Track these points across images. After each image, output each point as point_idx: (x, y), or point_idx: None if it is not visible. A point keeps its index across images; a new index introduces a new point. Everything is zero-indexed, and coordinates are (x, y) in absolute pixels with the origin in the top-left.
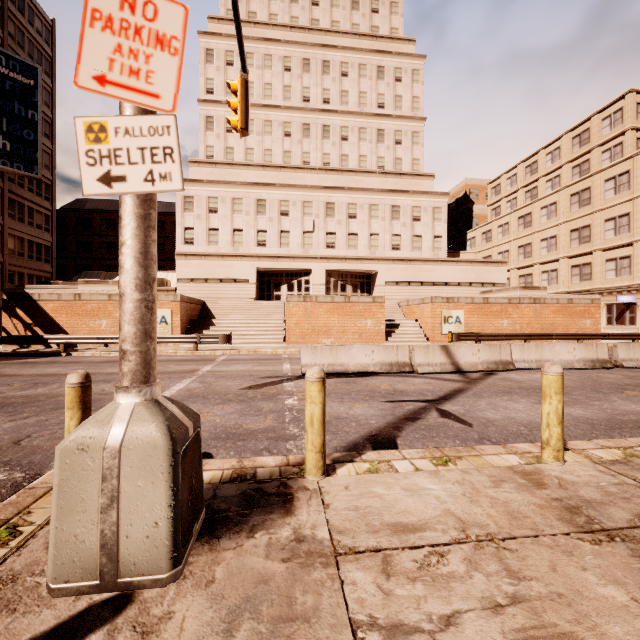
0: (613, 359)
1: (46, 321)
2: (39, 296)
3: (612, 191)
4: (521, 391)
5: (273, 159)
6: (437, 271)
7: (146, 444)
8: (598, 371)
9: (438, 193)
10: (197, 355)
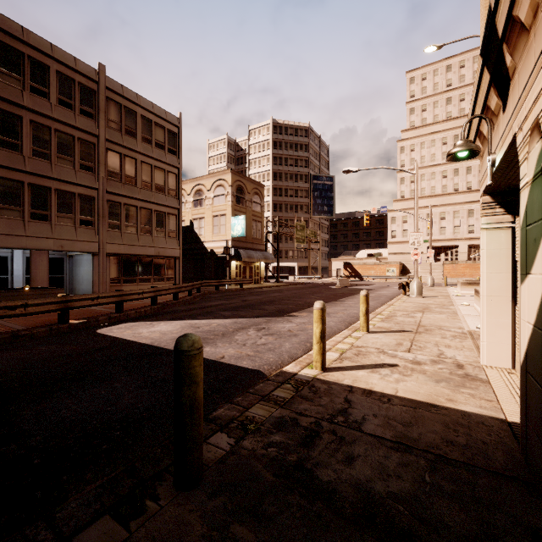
0: None
1: (355, 271)
2: (353, 264)
3: None
4: None
5: (436, 191)
6: None
7: (432, 278)
8: None
9: None
10: None
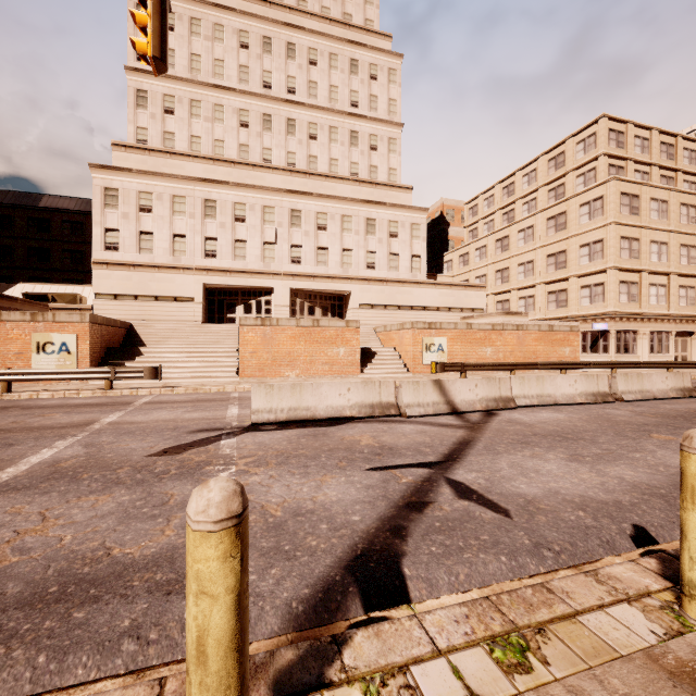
0: (612, 392)
1: None
2: None
3: (587, 216)
4: (540, 440)
5: (226, 152)
6: (415, 294)
7: None
8: (602, 406)
9: (416, 208)
10: (109, 396)
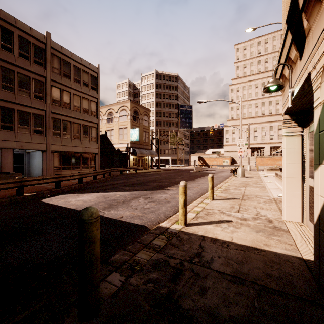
0: None
1: (205, 162)
2: (203, 157)
3: None
4: None
5: (251, 115)
6: None
7: (250, 166)
8: None
9: None
10: None
